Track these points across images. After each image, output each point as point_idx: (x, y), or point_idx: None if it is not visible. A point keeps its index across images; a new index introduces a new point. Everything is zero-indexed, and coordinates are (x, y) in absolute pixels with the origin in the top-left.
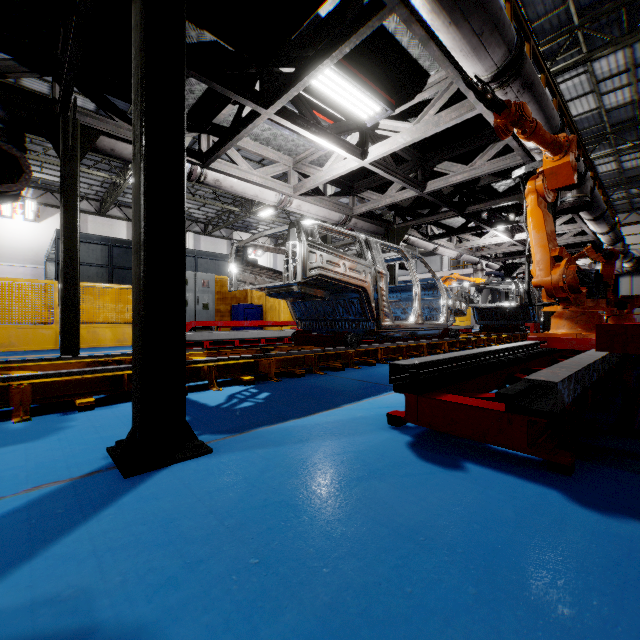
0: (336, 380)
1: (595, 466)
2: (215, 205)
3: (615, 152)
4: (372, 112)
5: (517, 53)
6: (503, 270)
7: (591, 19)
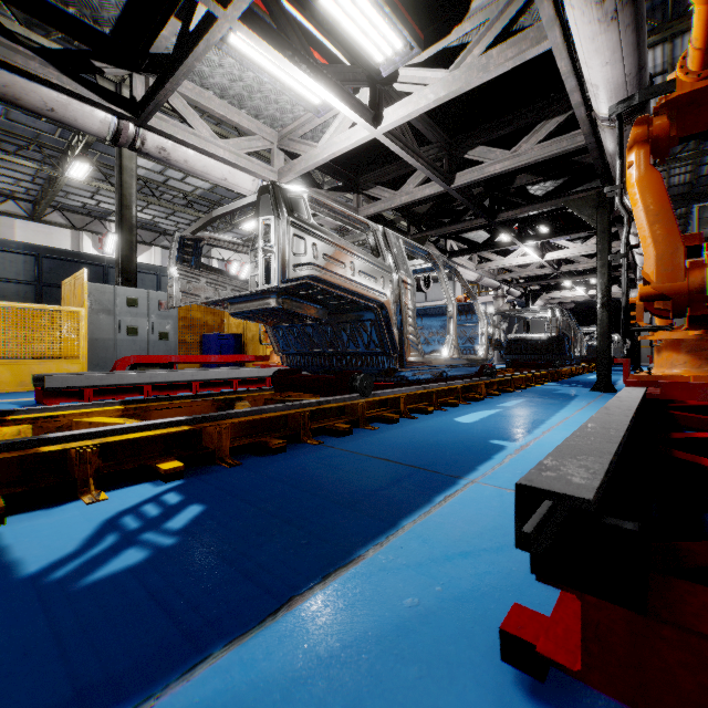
0: (340, 459)
1: None
2: (186, 212)
3: None
4: (390, 50)
5: None
6: (524, 297)
7: None
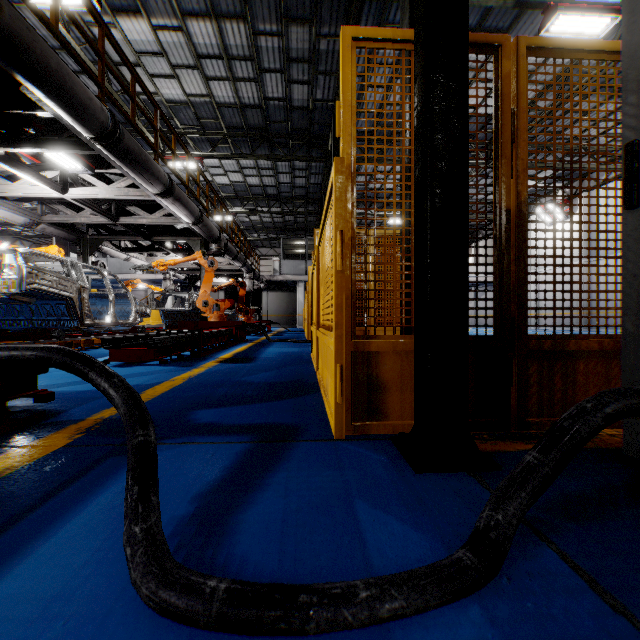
0: None
1: (175, 362)
2: None
3: (255, 212)
4: (75, 167)
5: (170, 187)
6: (188, 280)
7: (233, 134)
